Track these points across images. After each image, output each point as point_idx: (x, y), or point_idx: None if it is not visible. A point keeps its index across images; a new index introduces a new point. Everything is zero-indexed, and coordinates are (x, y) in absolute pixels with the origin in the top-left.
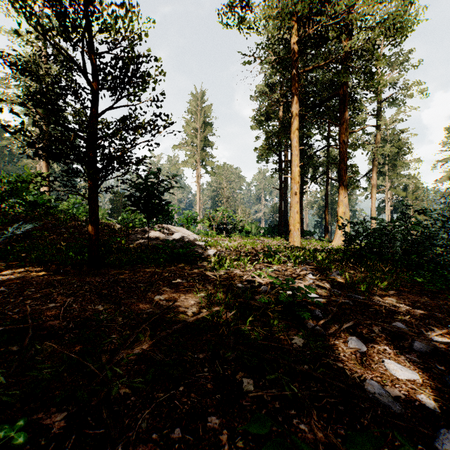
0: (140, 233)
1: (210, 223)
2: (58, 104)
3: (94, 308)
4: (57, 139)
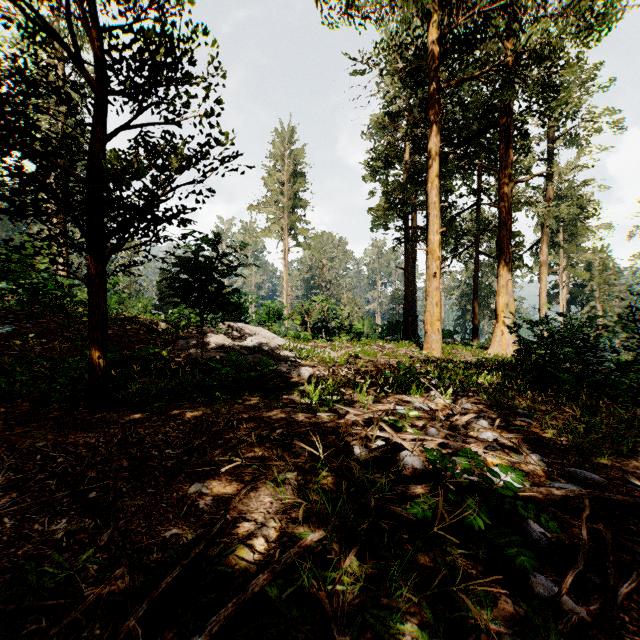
0: (195, 337)
1: (303, 320)
2: (27, 114)
3: (47, 530)
4: (12, 173)
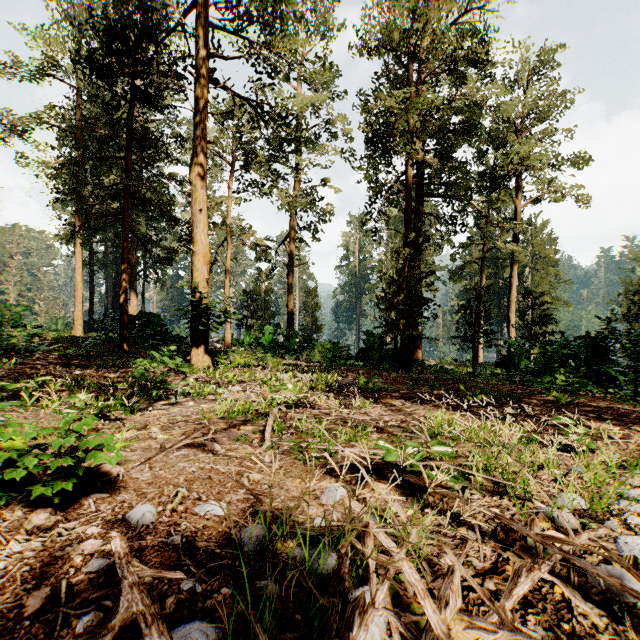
0: None
1: None
2: None
3: None
4: None
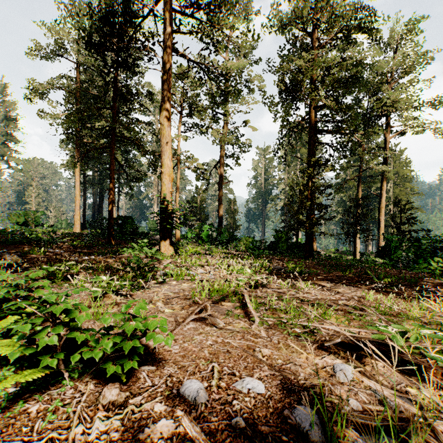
0: None
1: (16, 220)
2: None
3: None
4: None
